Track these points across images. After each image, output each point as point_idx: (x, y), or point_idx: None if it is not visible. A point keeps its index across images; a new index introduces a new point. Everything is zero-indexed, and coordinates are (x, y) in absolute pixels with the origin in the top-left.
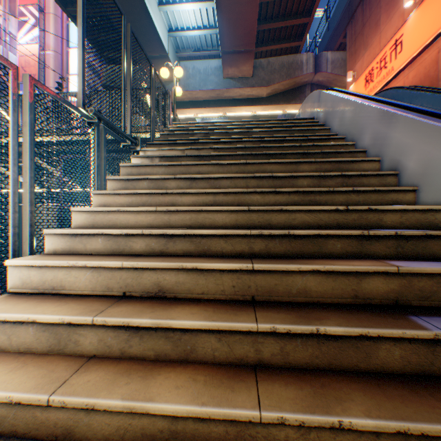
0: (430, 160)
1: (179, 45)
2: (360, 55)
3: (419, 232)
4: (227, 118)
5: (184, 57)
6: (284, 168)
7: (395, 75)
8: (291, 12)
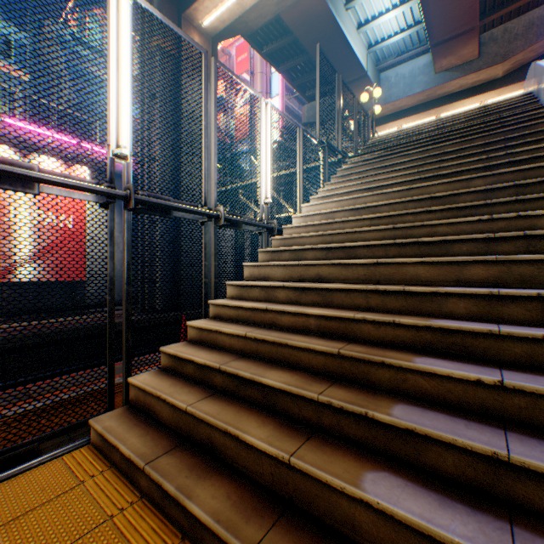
0: None
1: (378, 57)
2: None
3: (526, 157)
4: None
5: (384, 68)
6: (458, 147)
7: None
8: None
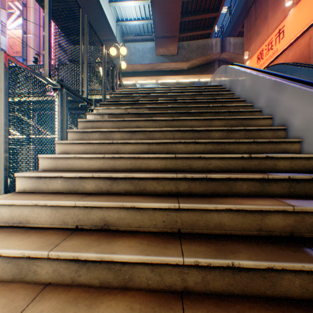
0: (312, 119)
1: (124, 31)
2: (254, 40)
3: (307, 176)
4: (158, 84)
5: (127, 40)
6: (201, 123)
7: (279, 54)
8: (204, 9)
